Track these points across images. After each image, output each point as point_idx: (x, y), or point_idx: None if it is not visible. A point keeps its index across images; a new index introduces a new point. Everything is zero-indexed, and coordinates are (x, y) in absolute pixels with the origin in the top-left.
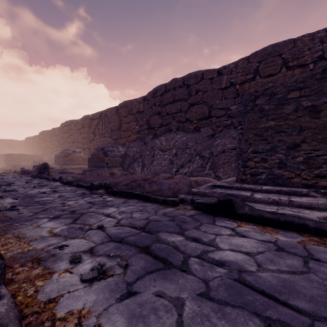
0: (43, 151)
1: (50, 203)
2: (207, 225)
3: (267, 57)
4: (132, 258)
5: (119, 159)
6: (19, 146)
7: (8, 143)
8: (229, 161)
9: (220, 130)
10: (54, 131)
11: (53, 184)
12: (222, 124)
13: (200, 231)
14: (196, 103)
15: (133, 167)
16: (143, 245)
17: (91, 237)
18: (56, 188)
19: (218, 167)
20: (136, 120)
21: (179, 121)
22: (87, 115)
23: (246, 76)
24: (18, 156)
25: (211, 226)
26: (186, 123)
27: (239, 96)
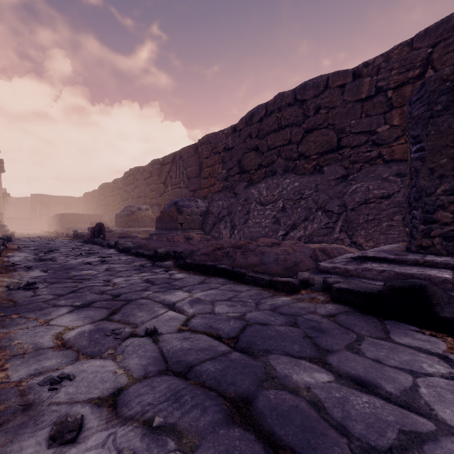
0: (103, 210)
1: (90, 280)
2: (375, 342)
3: (450, 35)
4: (206, 442)
5: (198, 217)
6: (77, 205)
7: (64, 200)
8: (376, 218)
9: (358, 167)
10: (116, 182)
11: (106, 251)
12: (361, 158)
13: (363, 357)
14: (316, 128)
15: (218, 230)
16: (236, 392)
17: (126, 358)
18: (107, 257)
19: (357, 228)
20: (223, 162)
21: (287, 158)
22: (156, 159)
23: (407, 74)
24: (74, 216)
25: (387, 346)
26: (300, 161)
27: (394, 109)
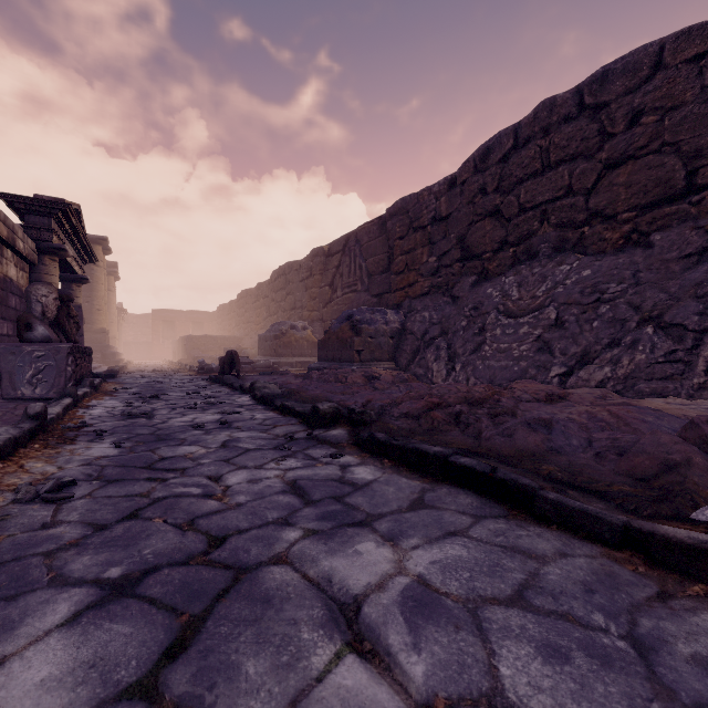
0: (244, 330)
1: (184, 472)
2: None
3: None
4: None
5: (387, 341)
6: (210, 323)
7: (193, 317)
8: None
9: None
10: (260, 288)
11: (236, 400)
12: None
13: None
14: (631, 157)
15: (424, 362)
16: None
17: None
18: (234, 413)
19: None
20: (430, 243)
21: (562, 223)
22: (318, 248)
23: None
24: (203, 340)
25: None
26: (591, 227)
27: None
